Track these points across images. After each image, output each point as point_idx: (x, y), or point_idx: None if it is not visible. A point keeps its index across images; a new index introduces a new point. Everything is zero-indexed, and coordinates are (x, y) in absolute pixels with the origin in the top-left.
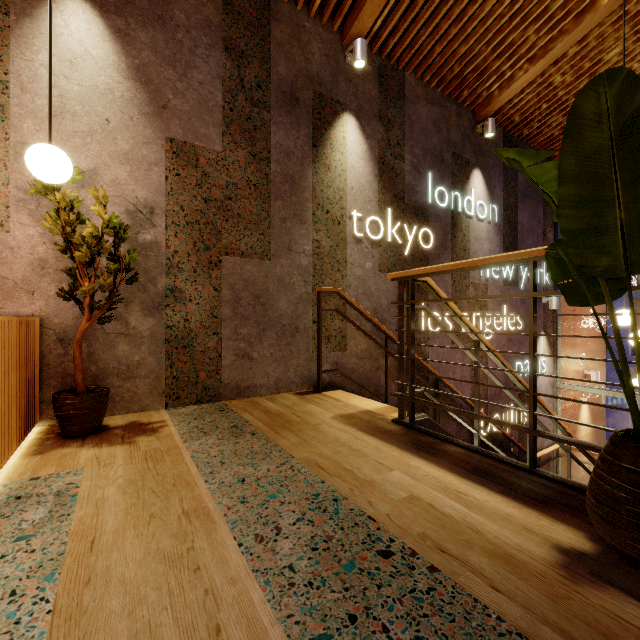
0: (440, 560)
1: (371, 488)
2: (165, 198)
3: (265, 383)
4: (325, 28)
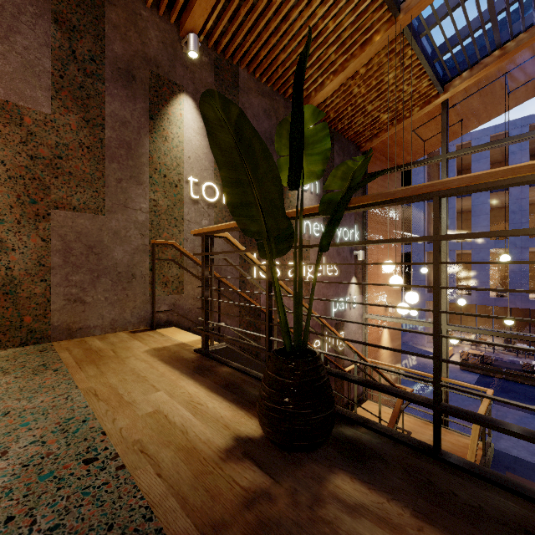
0: (133, 459)
1: (126, 408)
2: None
3: (99, 324)
4: (162, 19)
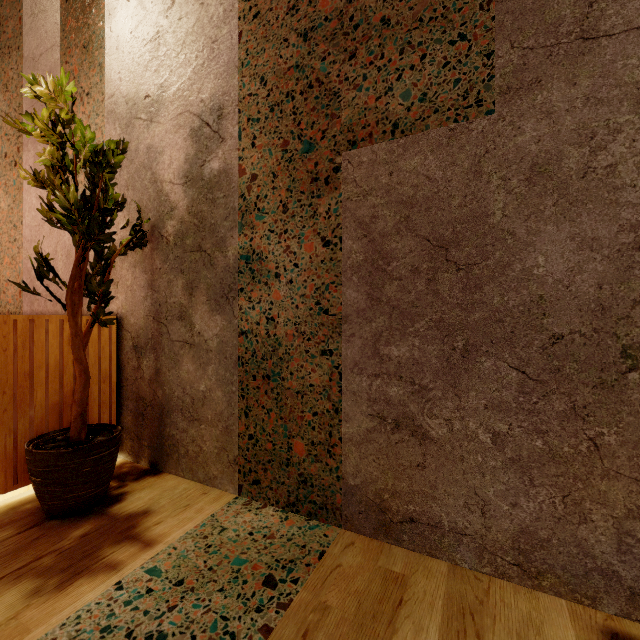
0: None
1: None
2: (238, 78)
3: (471, 528)
4: None
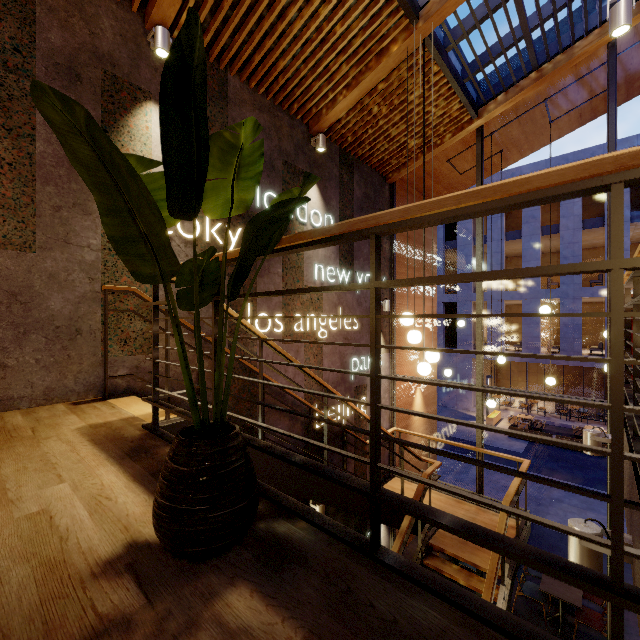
0: None
1: (2, 508)
2: None
3: (28, 394)
4: (121, 6)
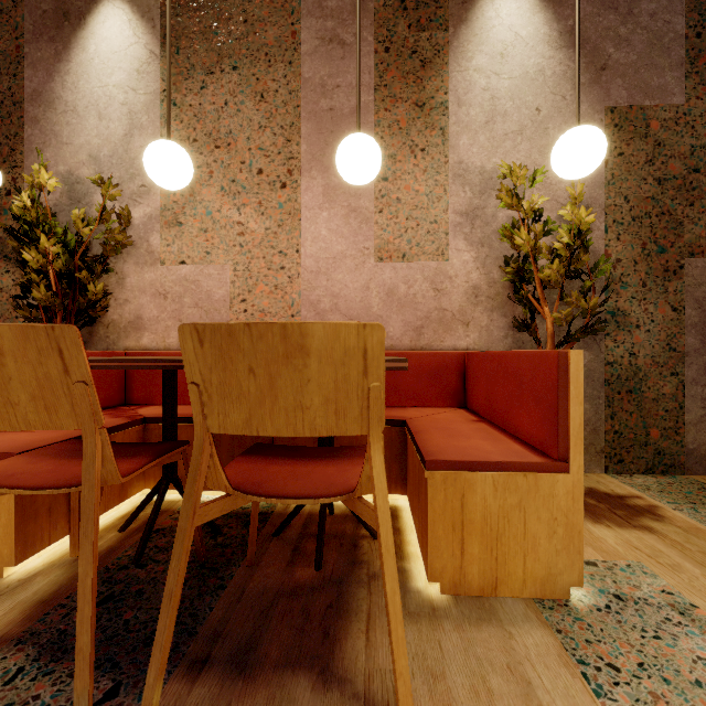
0: None
1: None
2: (603, 190)
3: None
4: None
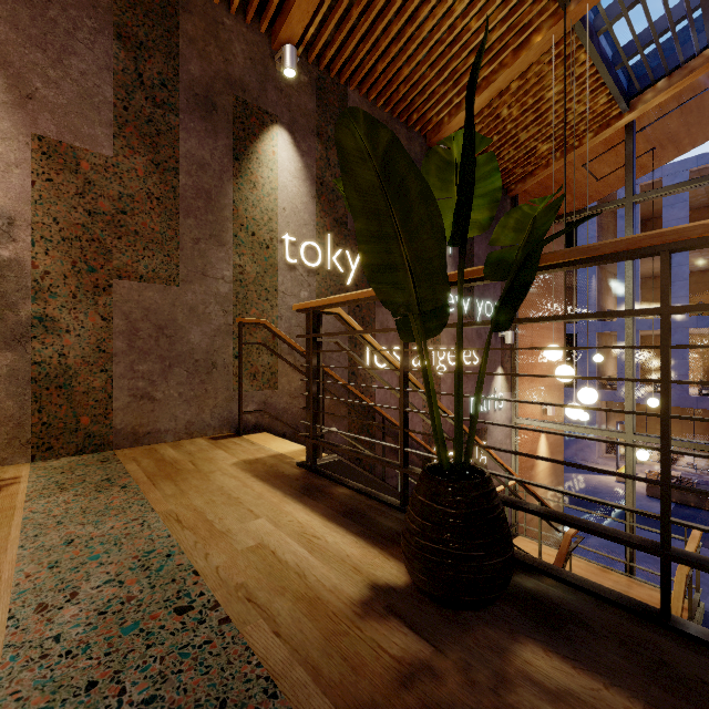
0: (240, 610)
1: (220, 539)
2: (31, 207)
3: (172, 427)
4: (250, 28)
